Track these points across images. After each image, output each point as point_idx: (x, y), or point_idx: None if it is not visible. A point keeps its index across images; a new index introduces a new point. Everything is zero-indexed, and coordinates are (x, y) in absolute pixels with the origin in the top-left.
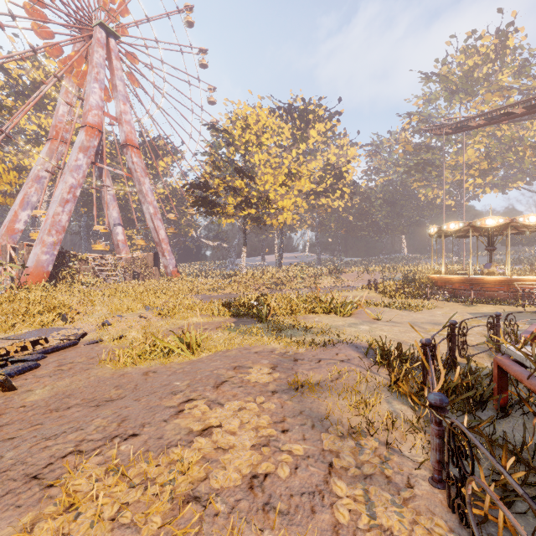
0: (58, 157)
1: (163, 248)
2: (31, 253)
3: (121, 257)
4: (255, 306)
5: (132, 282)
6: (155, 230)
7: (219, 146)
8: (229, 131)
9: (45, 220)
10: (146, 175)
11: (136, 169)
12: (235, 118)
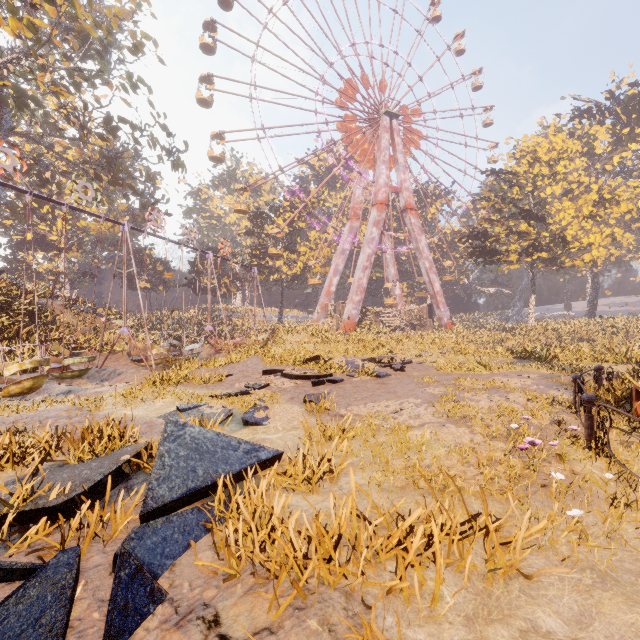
0: (354, 232)
1: (438, 300)
2: (345, 309)
3: (400, 310)
4: (537, 353)
5: (412, 333)
6: (430, 284)
7: (500, 189)
8: (512, 169)
9: (353, 284)
10: (422, 232)
11: (413, 229)
12: (520, 156)
